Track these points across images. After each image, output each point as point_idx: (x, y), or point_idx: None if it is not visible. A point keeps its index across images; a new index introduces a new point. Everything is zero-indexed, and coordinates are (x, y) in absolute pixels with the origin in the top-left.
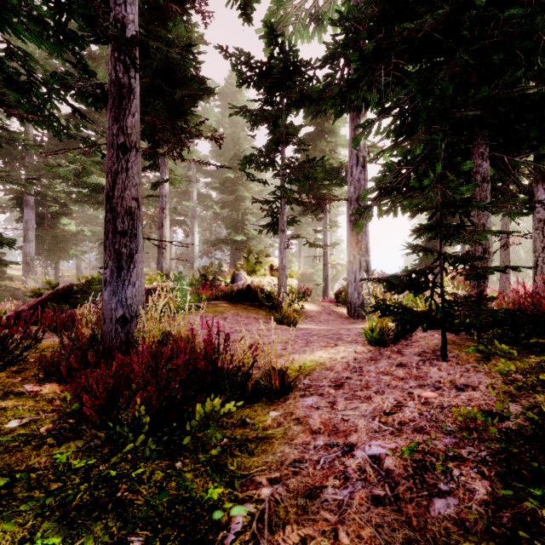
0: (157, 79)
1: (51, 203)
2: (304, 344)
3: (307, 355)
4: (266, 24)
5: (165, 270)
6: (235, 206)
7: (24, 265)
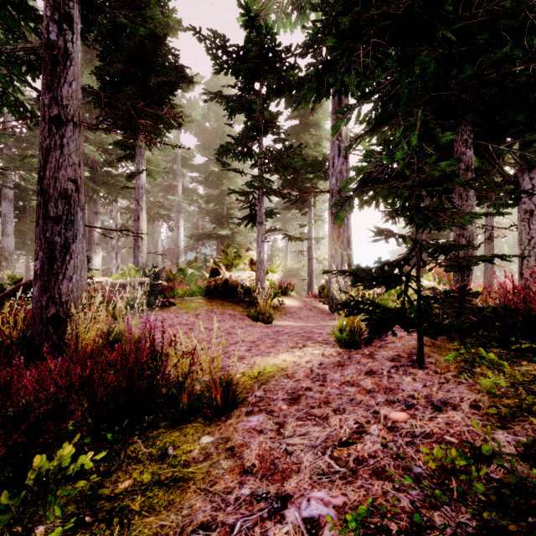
0: (131, 65)
1: (33, 197)
2: (271, 345)
3: (270, 358)
4: (240, 4)
5: (141, 264)
6: (220, 200)
7: (2, 259)
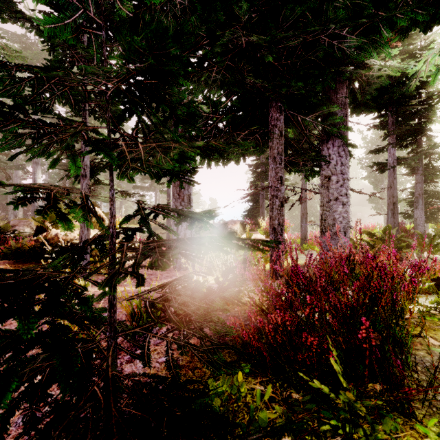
0: None
1: None
2: None
3: None
4: None
5: None
6: None
7: None
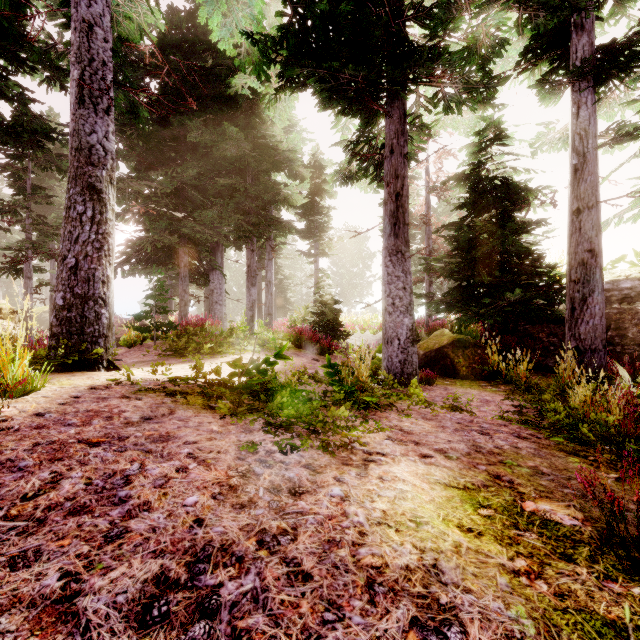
0: None
1: None
2: None
3: None
4: None
5: None
6: None
7: None
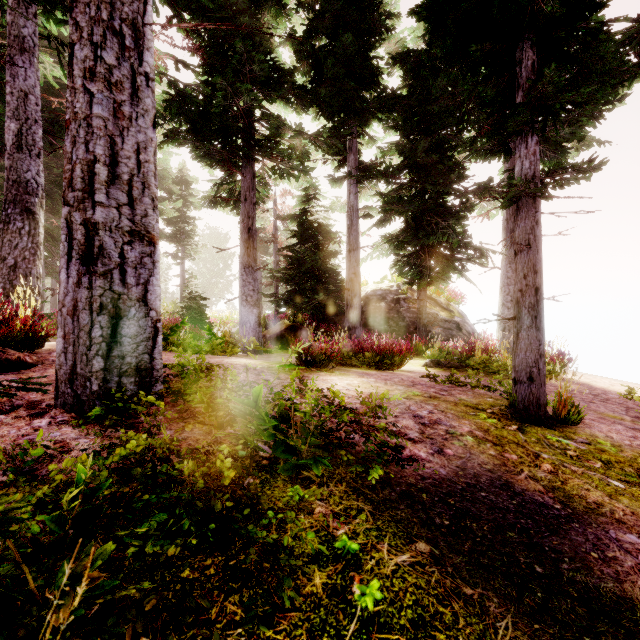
0: None
1: None
2: None
3: None
4: None
5: None
6: None
7: None
